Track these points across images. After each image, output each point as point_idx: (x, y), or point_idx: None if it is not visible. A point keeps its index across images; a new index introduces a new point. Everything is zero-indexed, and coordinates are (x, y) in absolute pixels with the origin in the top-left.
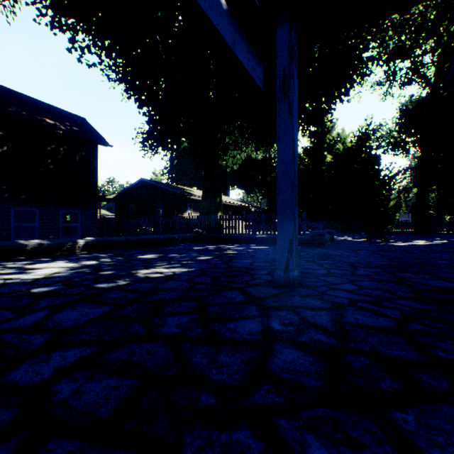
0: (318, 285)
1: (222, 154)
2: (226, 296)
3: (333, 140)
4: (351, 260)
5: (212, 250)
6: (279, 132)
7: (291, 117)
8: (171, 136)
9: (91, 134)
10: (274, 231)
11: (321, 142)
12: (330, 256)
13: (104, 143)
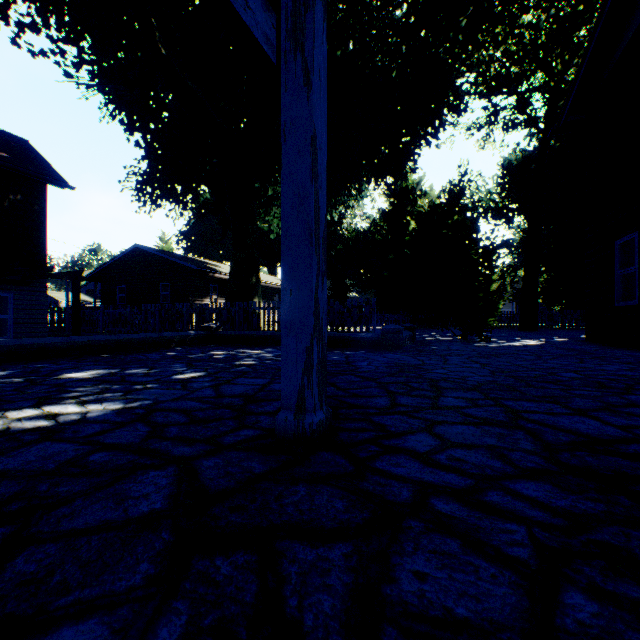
0: (362, 440)
1: (263, 212)
2: (128, 492)
3: (416, 194)
4: (435, 375)
5: (218, 358)
6: (285, 122)
7: (309, 91)
8: (182, 181)
9: (33, 165)
10: (332, 326)
11: (404, 203)
12: (404, 367)
13: (58, 182)
